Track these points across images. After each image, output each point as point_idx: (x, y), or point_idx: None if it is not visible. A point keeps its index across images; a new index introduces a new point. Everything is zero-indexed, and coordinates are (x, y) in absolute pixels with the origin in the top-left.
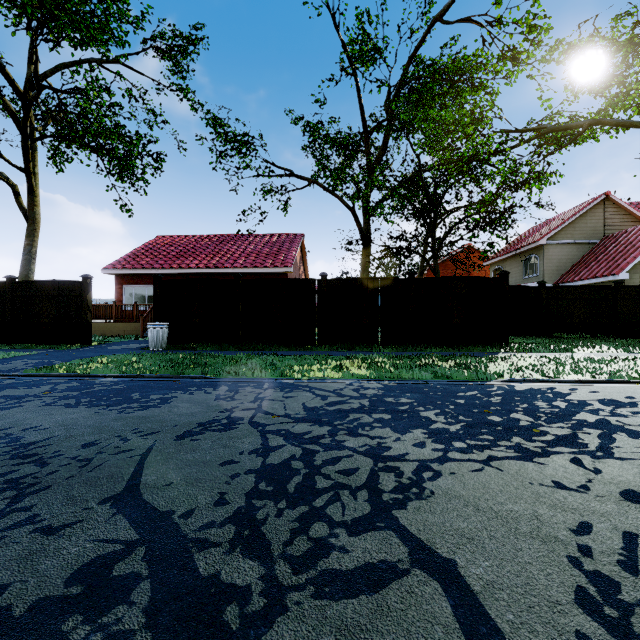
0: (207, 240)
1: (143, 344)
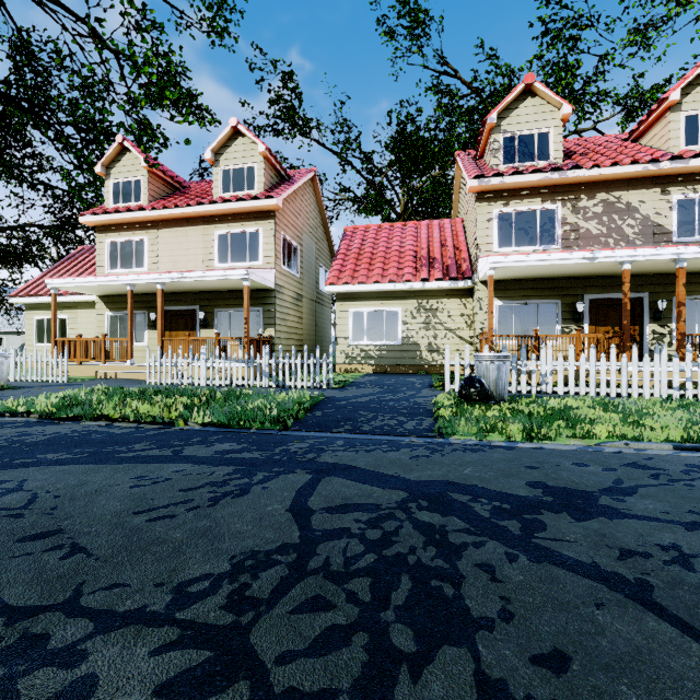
0: None
1: None
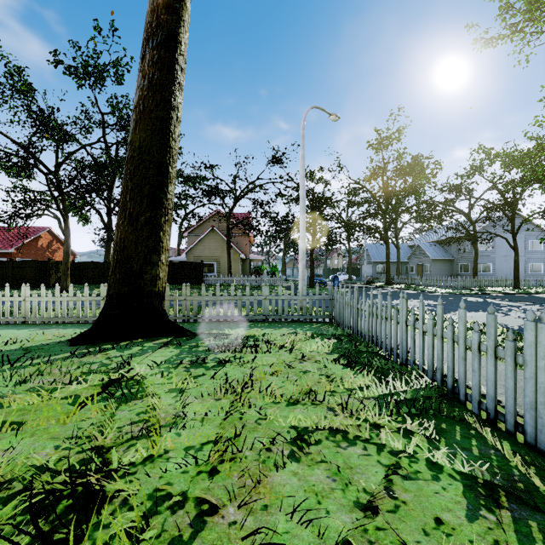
0: None
1: None
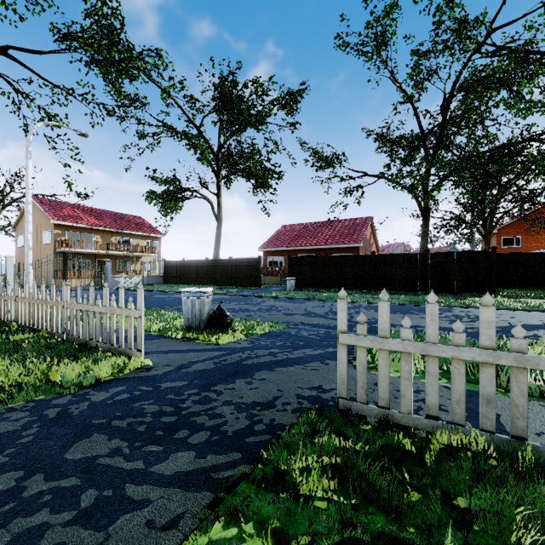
0: (310, 226)
1: (283, 288)
